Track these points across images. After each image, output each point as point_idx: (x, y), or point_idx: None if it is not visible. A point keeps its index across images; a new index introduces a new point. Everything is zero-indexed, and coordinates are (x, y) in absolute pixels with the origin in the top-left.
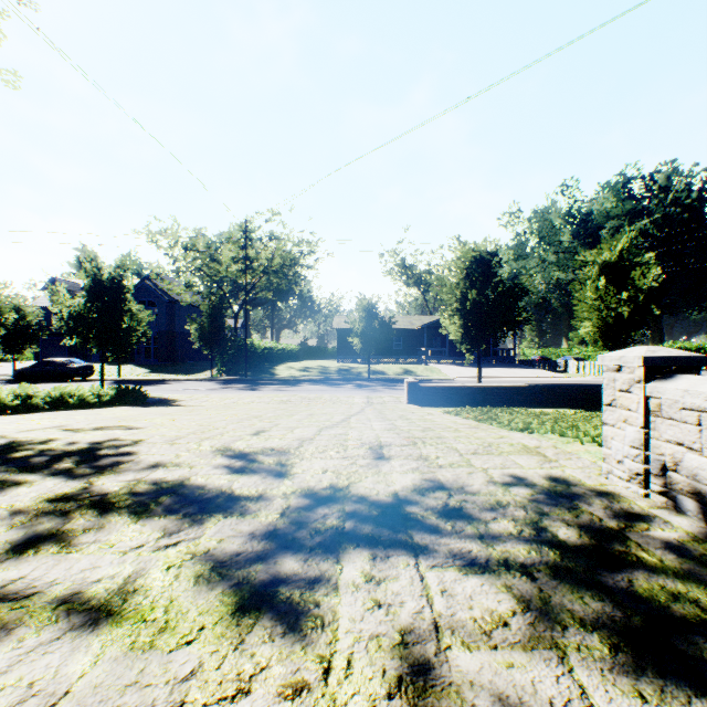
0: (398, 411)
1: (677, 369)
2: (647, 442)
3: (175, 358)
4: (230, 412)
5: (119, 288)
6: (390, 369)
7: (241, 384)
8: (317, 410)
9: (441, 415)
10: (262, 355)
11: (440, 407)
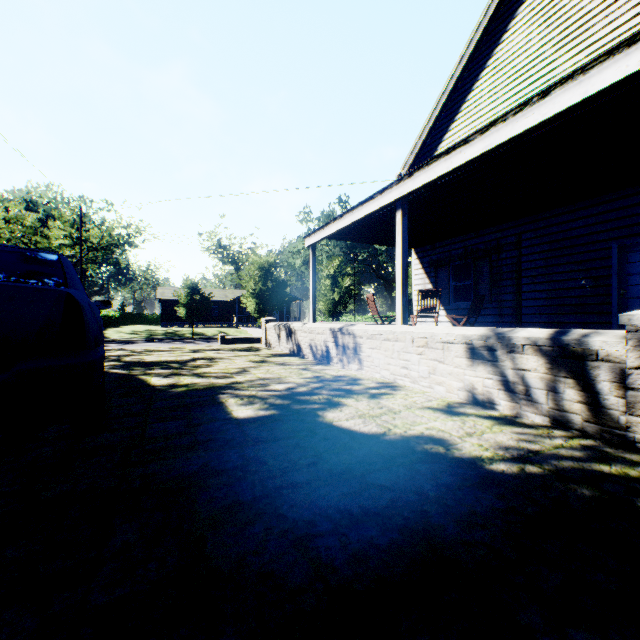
0: None
1: (272, 321)
2: (266, 336)
3: None
4: None
5: None
6: (209, 331)
7: None
8: None
9: None
10: None
11: None
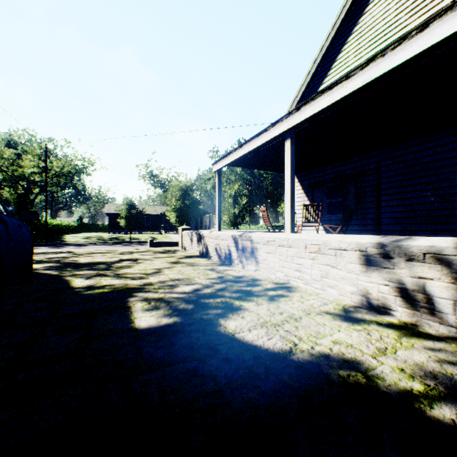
0: None
1: (187, 229)
2: (182, 241)
3: None
4: None
5: None
6: (143, 237)
7: (47, 246)
8: None
9: None
10: (52, 229)
11: None
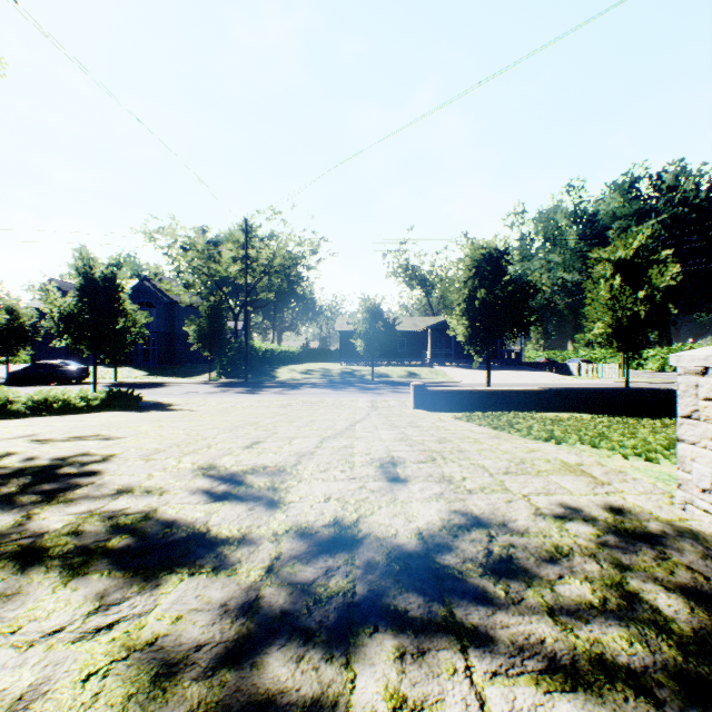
0: (405, 417)
1: None
2: None
3: (174, 360)
4: (225, 418)
5: (112, 287)
6: (394, 372)
7: (240, 388)
8: (319, 415)
9: (453, 422)
10: (263, 357)
11: (448, 411)
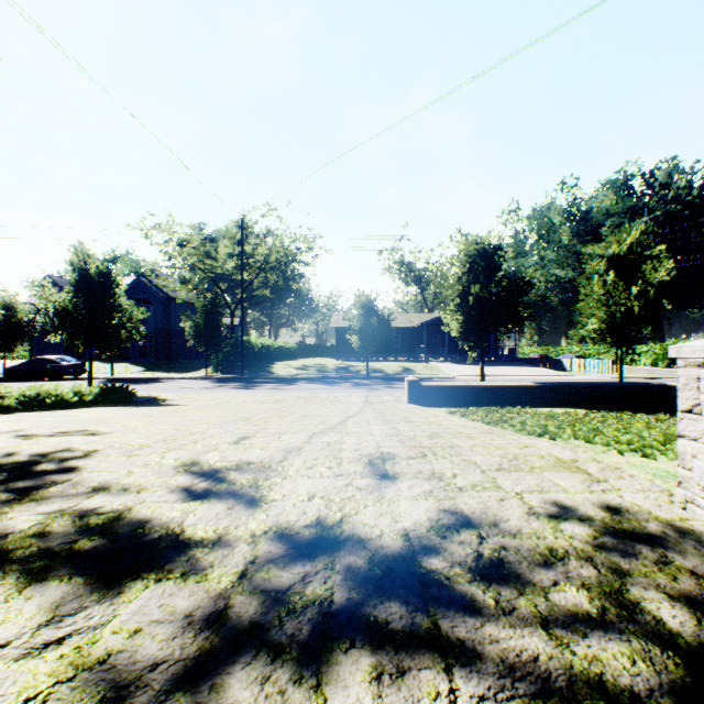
0: (399, 412)
1: None
2: None
3: (170, 356)
4: (217, 413)
5: (107, 283)
6: (389, 367)
7: (236, 383)
8: (312, 410)
9: (447, 417)
10: (259, 353)
11: (442, 406)
